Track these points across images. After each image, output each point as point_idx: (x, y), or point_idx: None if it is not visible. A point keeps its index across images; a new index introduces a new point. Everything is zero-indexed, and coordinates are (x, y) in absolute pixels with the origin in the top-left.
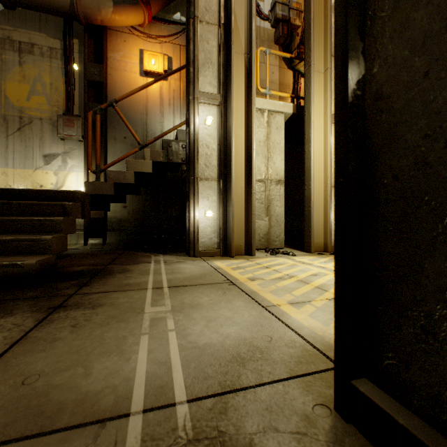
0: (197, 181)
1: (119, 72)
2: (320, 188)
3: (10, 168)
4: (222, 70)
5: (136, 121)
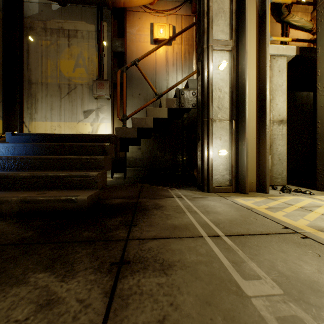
0: (211, 123)
1: (135, 44)
2: None
3: (62, 122)
4: (234, 17)
5: None
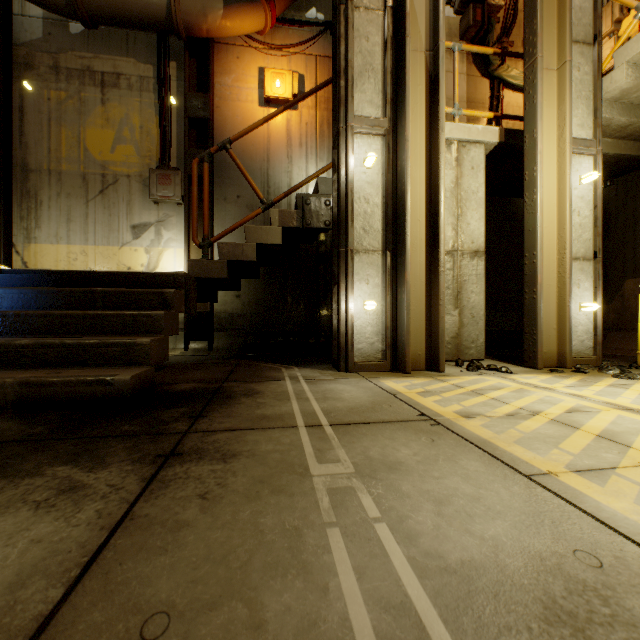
0: (351, 255)
1: (231, 104)
2: (550, 262)
3: (91, 245)
4: (390, 80)
5: (253, 172)
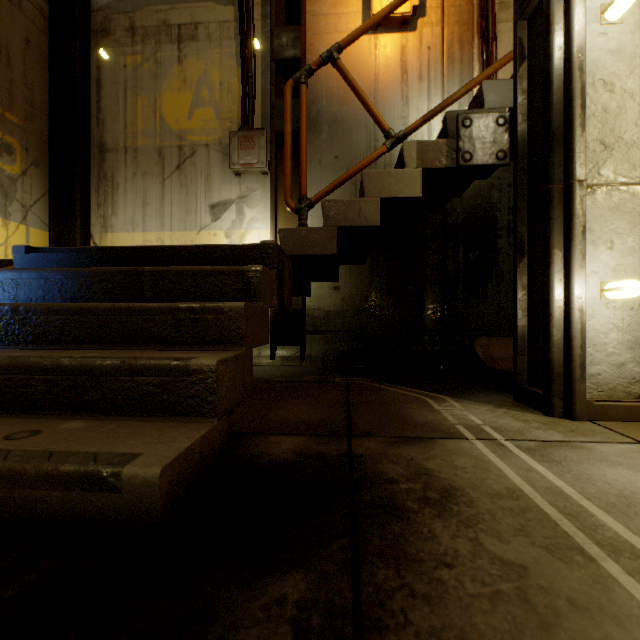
0: (579, 194)
1: (326, 37)
2: None
3: (167, 231)
4: None
5: (356, 124)
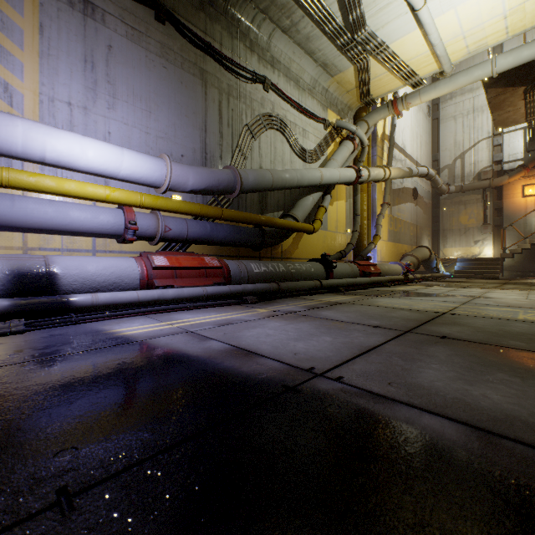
0: None
1: (509, 199)
2: None
3: (461, 247)
4: None
5: (519, 220)
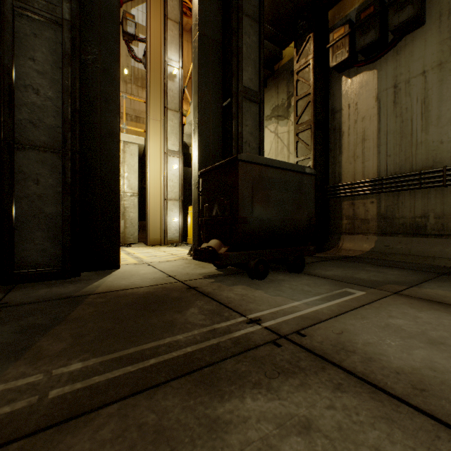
0: None
1: None
2: (158, 201)
3: None
4: None
5: None
